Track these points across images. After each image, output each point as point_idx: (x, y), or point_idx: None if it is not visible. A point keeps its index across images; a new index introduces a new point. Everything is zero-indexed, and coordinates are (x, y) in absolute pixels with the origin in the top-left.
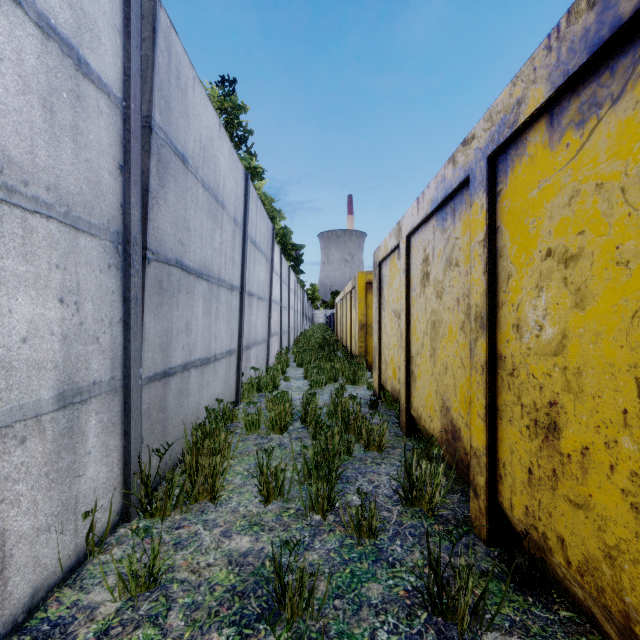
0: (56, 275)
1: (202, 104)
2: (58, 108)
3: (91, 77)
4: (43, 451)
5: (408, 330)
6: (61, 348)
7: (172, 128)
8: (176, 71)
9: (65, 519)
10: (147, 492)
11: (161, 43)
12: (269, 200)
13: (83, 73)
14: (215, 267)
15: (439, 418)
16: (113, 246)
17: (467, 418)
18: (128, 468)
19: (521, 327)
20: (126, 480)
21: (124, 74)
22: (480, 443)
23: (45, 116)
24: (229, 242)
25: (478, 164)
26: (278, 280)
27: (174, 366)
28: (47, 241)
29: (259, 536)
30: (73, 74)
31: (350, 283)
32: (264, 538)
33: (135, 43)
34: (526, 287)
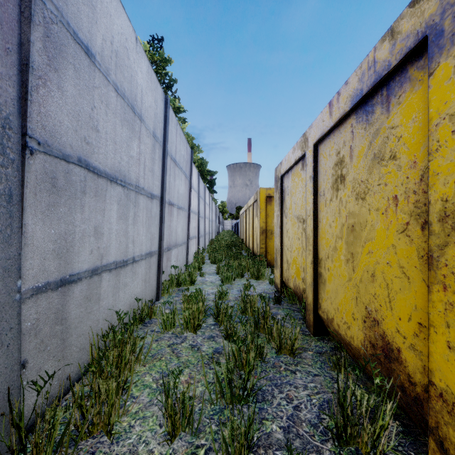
0: None
1: (113, 6)
2: None
3: None
4: None
5: (315, 234)
6: None
7: (69, 8)
8: None
9: None
10: (19, 436)
11: None
12: (190, 138)
13: None
14: (132, 174)
15: (361, 328)
16: None
17: (414, 340)
18: None
19: None
20: None
21: None
22: (454, 386)
23: None
24: (148, 154)
25: (449, 11)
26: (196, 195)
27: (78, 272)
28: None
29: None
30: None
31: (252, 197)
32: None
33: None
34: None
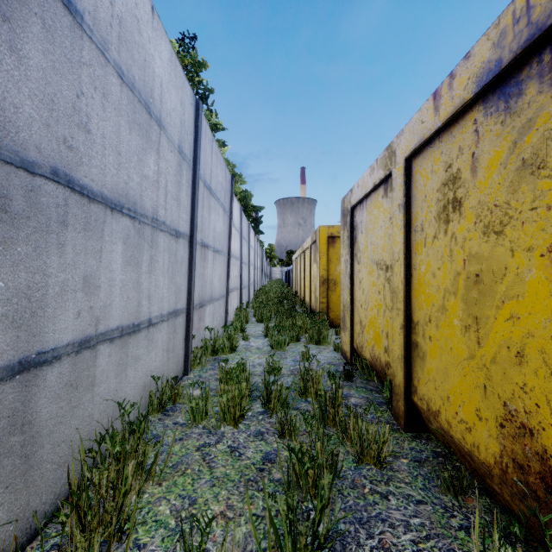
0: None
1: None
2: None
3: None
4: None
5: (408, 286)
6: None
7: None
8: None
9: None
10: None
11: None
12: (231, 165)
13: None
14: (147, 202)
15: (494, 435)
16: None
17: None
18: None
19: None
20: None
21: None
22: None
23: None
24: (171, 176)
25: None
26: (238, 235)
27: (53, 347)
28: None
29: None
30: None
31: (309, 238)
32: None
33: None
34: None
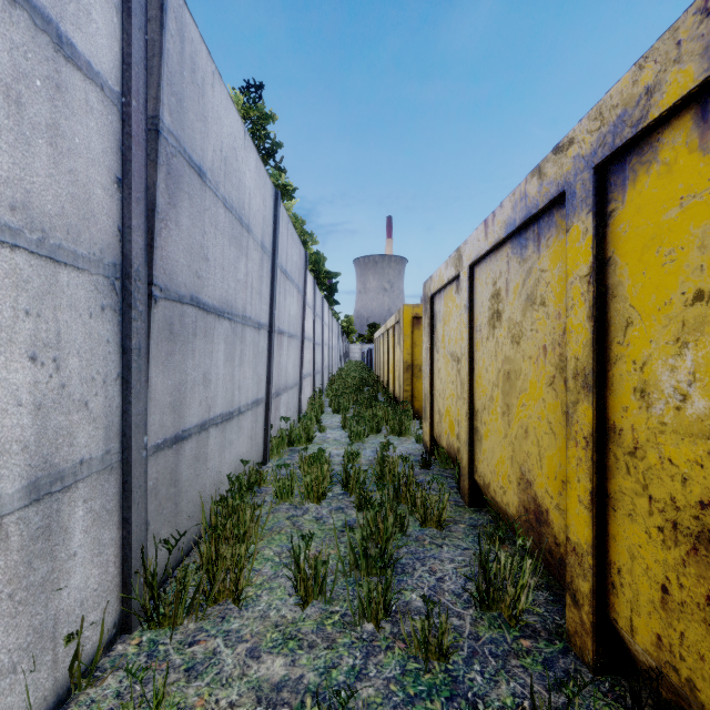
0: (25, 324)
1: (223, 106)
2: (28, 99)
3: (77, 62)
4: (5, 565)
5: (471, 379)
6: (33, 422)
7: (186, 133)
8: (191, 62)
9: (39, 650)
10: (152, 595)
11: (171, 25)
12: (300, 222)
13: (65, 56)
14: (239, 303)
15: (516, 492)
16: (108, 282)
17: (559, 499)
18: (128, 565)
19: (649, 393)
20: (126, 580)
21: (123, 62)
22: (582, 538)
23: (8, 109)
24: (256, 272)
25: (579, 176)
26: (311, 313)
27: (189, 427)
28: (11, 279)
29: (296, 657)
30: (51, 56)
31: (393, 317)
32: (303, 660)
33: (137, 23)
34: (658, 340)
